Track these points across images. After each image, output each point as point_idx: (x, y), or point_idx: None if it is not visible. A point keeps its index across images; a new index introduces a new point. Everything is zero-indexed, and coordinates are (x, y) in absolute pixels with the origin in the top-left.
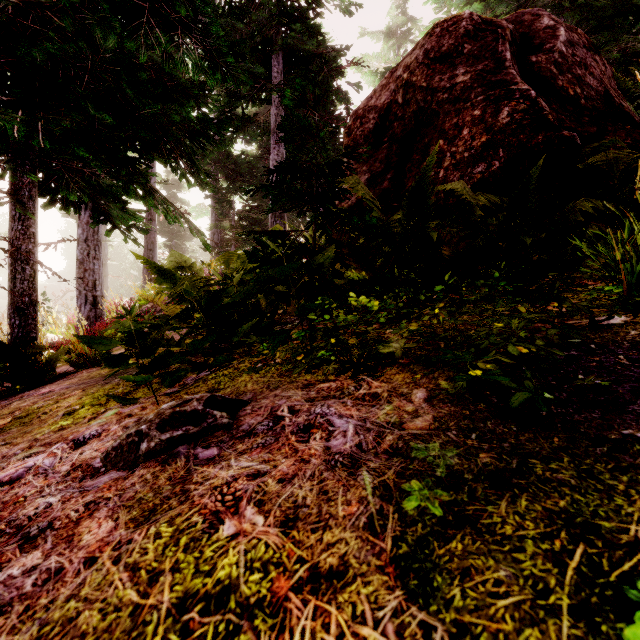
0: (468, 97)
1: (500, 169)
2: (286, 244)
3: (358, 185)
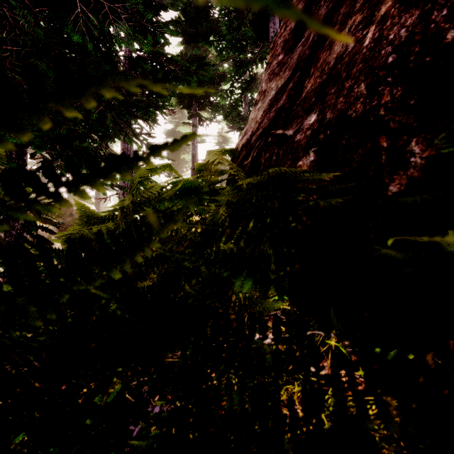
0: None
1: None
2: None
3: None
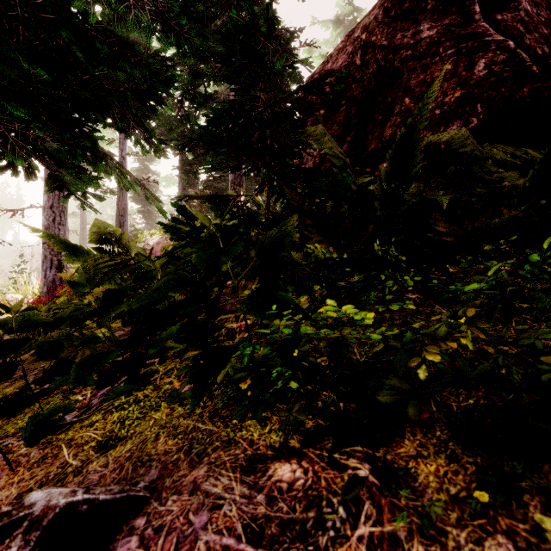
0: (436, 52)
1: (479, 126)
2: (233, 212)
3: (324, 136)
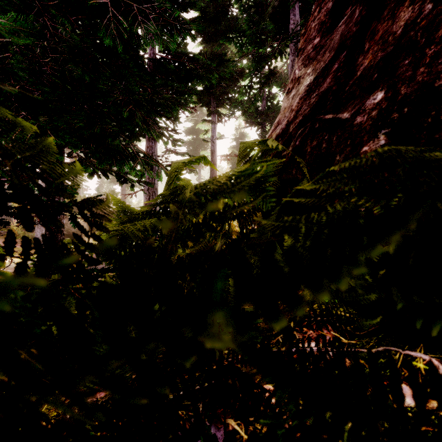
0: None
1: None
2: None
3: None
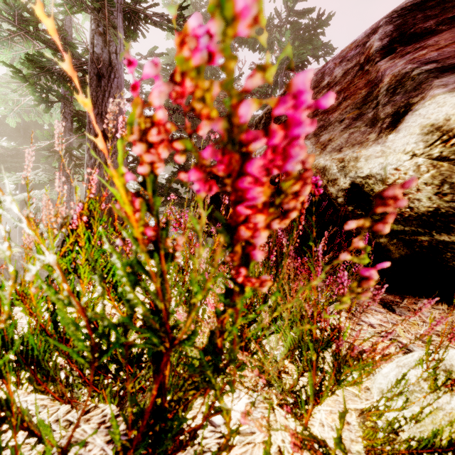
0: None
1: None
2: None
3: None
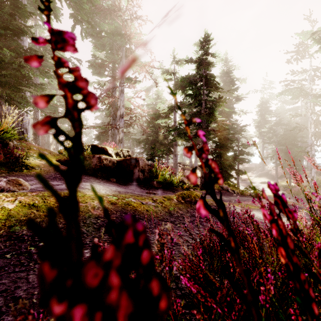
0: None
1: None
2: None
3: None
